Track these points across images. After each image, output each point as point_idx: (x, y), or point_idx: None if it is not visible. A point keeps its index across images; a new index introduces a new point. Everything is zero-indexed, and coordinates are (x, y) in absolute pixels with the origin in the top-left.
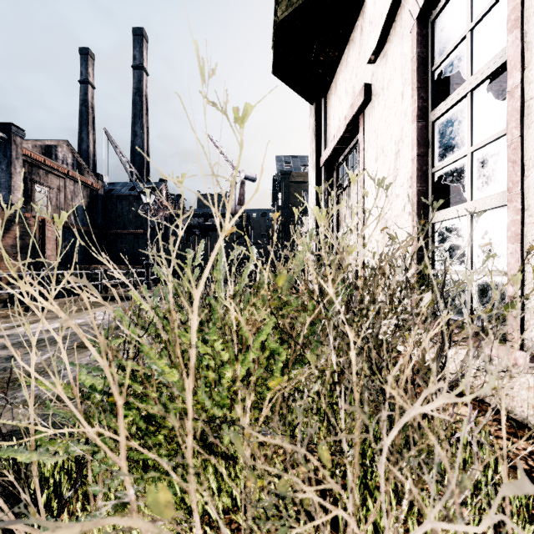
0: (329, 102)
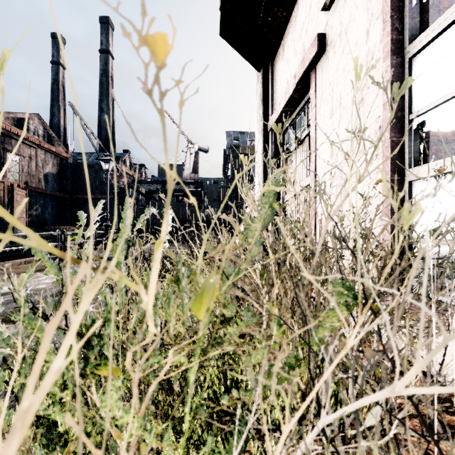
0: (276, 67)
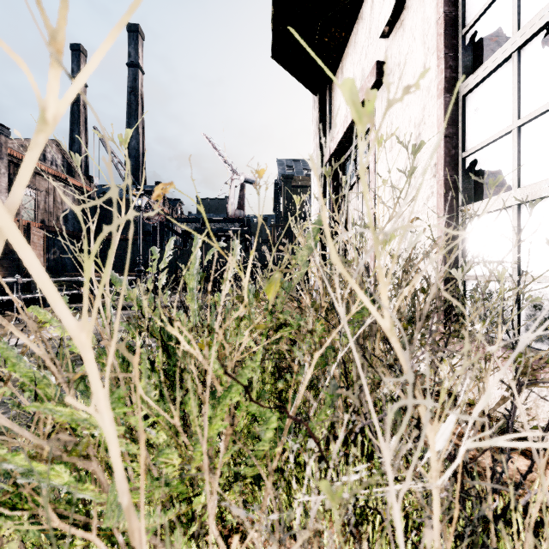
0: (334, 91)
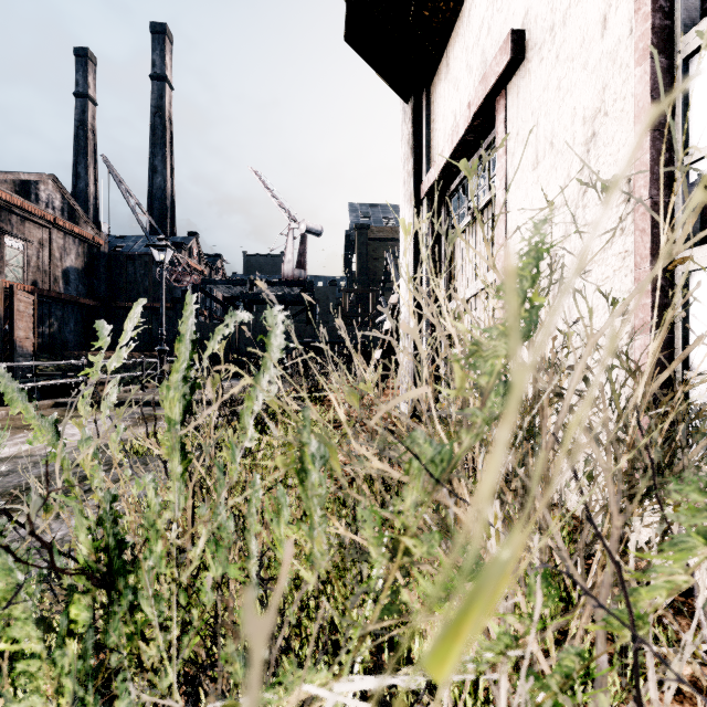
0: (435, 95)
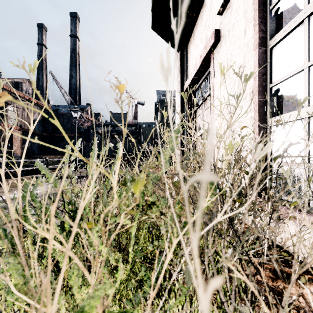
0: (189, 49)
